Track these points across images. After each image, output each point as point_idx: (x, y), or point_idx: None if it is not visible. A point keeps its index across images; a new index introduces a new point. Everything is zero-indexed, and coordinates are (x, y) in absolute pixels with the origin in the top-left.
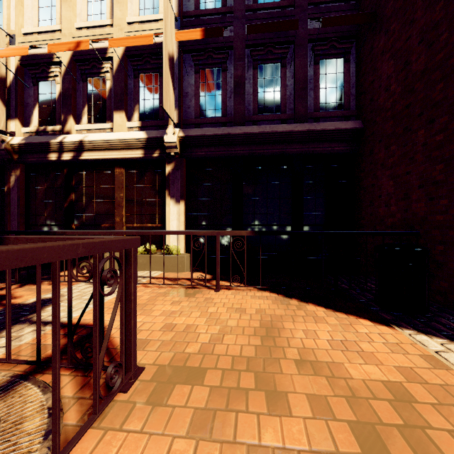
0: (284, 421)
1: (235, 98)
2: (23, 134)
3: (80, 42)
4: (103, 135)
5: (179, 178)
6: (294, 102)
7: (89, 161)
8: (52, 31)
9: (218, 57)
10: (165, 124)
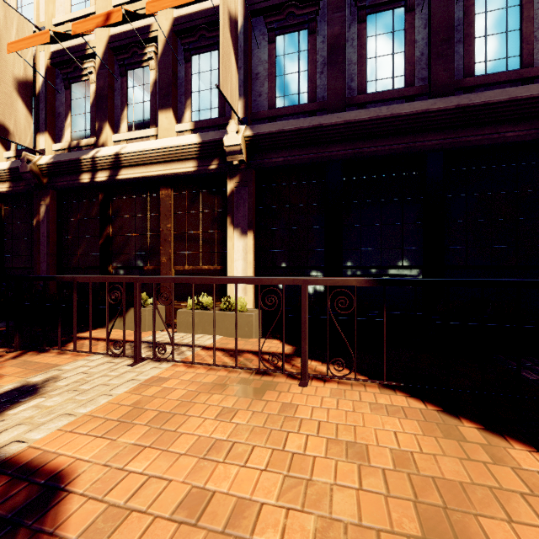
0: None
1: (330, 71)
2: (55, 152)
3: (110, 12)
4: (145, 143)
5: (246, 199)
6: (427, 66)
7: (128, 181)
8: (86, 16)
9: (303, 12)
10: (226, 122)
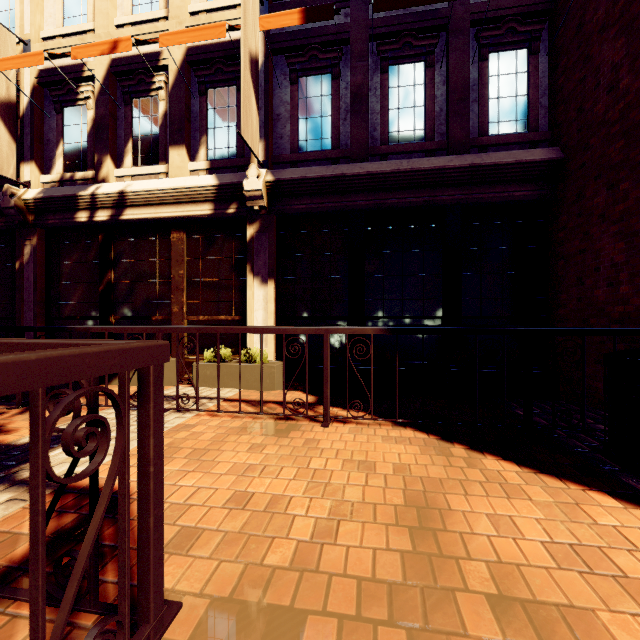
0: None
1: (353, 120)
2: (42, 185)
3: (118, 41)
4: (154, 182)
5: (267, 245)
6: (446, 122)
7: (133, 222)
8: (82, 32)
9: (326, 56)
10: (246, 164)
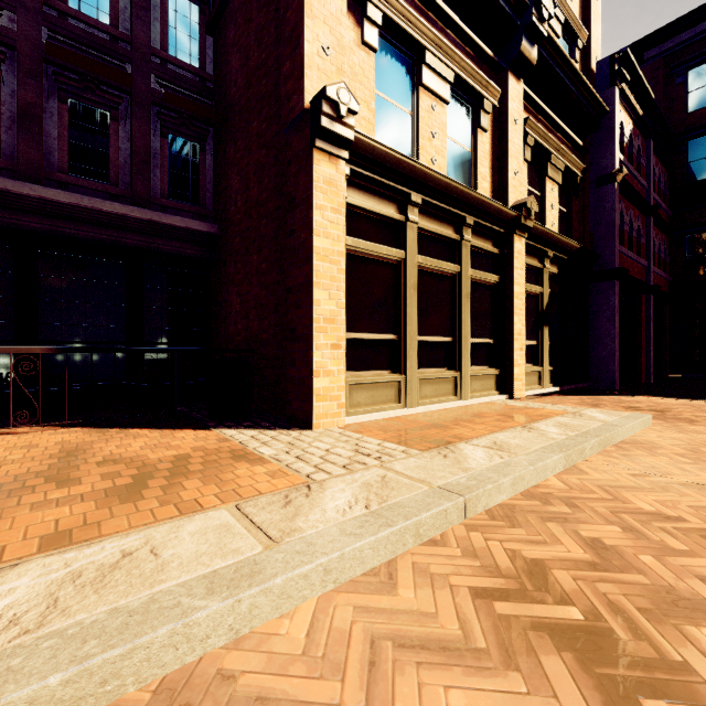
0: (74, 490)
1: (22, 136)
2: None
3: None
4: None
5: None
6: (131, 175)
7: None
8: None
9: None
10: None
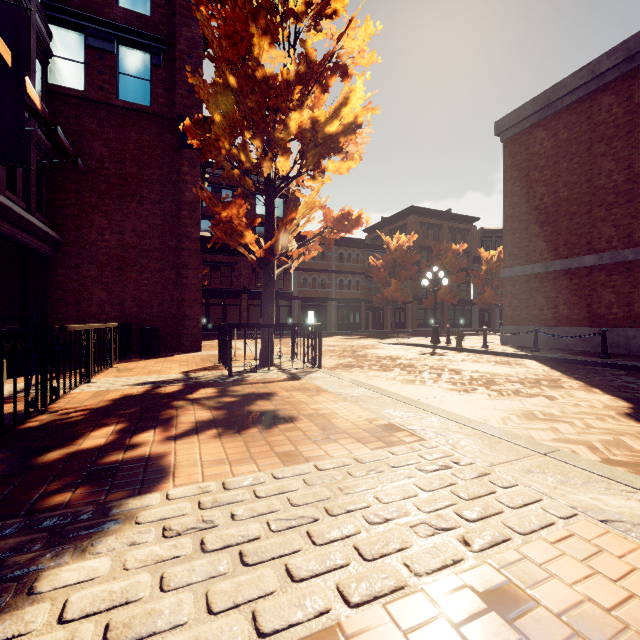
0: None
1: None
2: None
3: None
4: None
5: None
6: (24, 191)
7: None
8: None
9: None
10: None
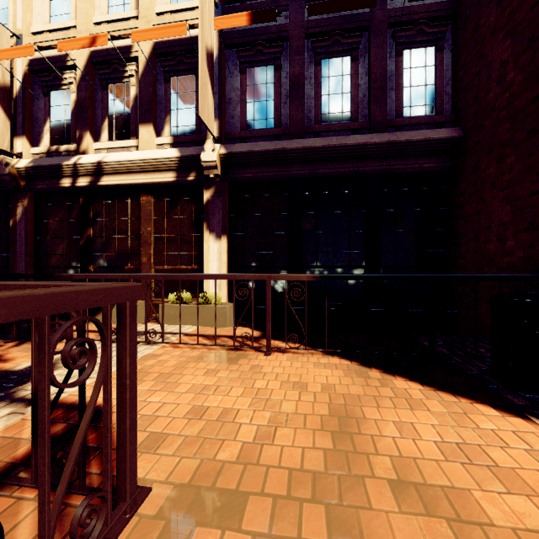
0: None
1: (292, 104)
2: (32, 156)
3: (96, 36)
4: (127, 154)
5: (221, 207)
6: (368, 106)
7: (109, 187)
8: (65, 28)
9: (269, 51)
10: (203, 139)
